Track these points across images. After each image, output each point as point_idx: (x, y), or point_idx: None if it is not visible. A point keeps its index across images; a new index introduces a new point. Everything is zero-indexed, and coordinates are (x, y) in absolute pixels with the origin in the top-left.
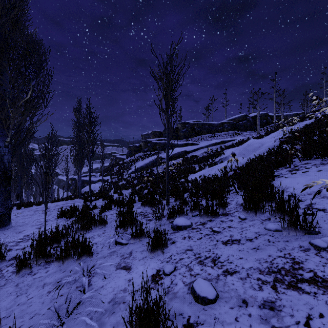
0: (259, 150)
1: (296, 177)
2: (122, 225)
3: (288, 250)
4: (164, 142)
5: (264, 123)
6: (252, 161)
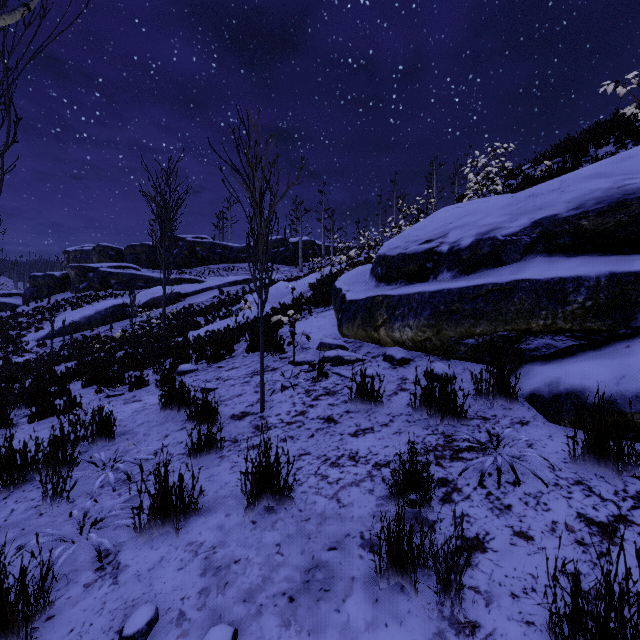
0: (287, 297)
1: (300, 323)
2: (106, 384)
3: (267, 363)
4: (131, 272)
5: (310, 256)
6: (271, 310)
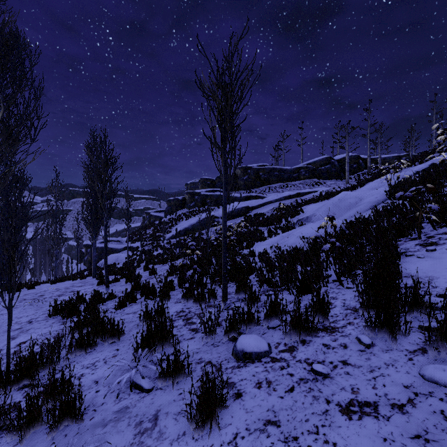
0: (356, 207)
1: (440, 258)
2: (146, 344)
3: None
4: (218, 194)
5: (355, 169)
6: (353, 226)
